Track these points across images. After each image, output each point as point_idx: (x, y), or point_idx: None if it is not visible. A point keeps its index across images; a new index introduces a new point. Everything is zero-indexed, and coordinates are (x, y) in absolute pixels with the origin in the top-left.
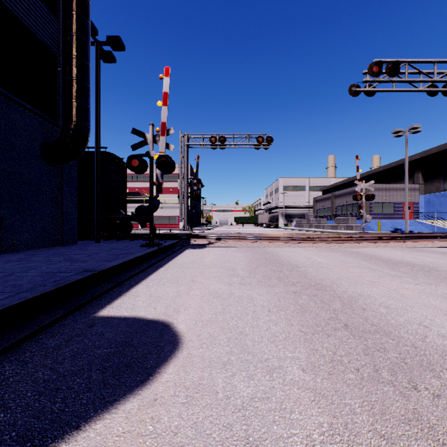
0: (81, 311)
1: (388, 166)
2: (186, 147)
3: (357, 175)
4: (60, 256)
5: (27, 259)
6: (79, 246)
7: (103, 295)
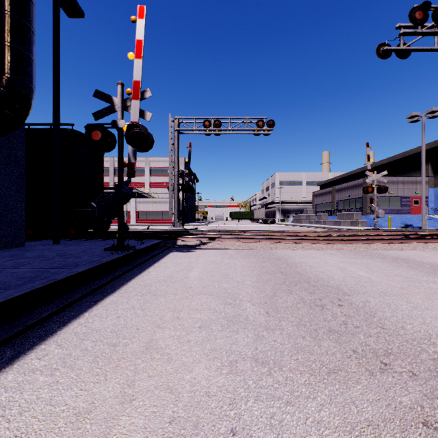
0: None
1: (393, 158)
2: (177, 133)
3: (368, 165)
4: None
5: None
6: (21, 249)
7: None
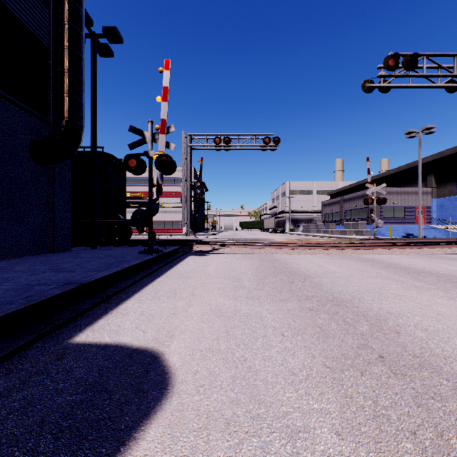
0: (53, 335)
1: (399, 169)
2: (189, 149)
3: (369, 178)
4: (47, 265)
5: (8, 268)
6: (72, 253)
7: (85, 313)
